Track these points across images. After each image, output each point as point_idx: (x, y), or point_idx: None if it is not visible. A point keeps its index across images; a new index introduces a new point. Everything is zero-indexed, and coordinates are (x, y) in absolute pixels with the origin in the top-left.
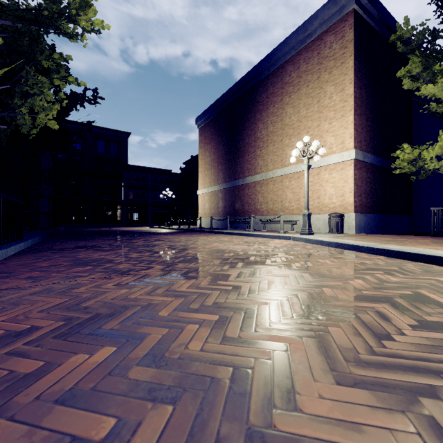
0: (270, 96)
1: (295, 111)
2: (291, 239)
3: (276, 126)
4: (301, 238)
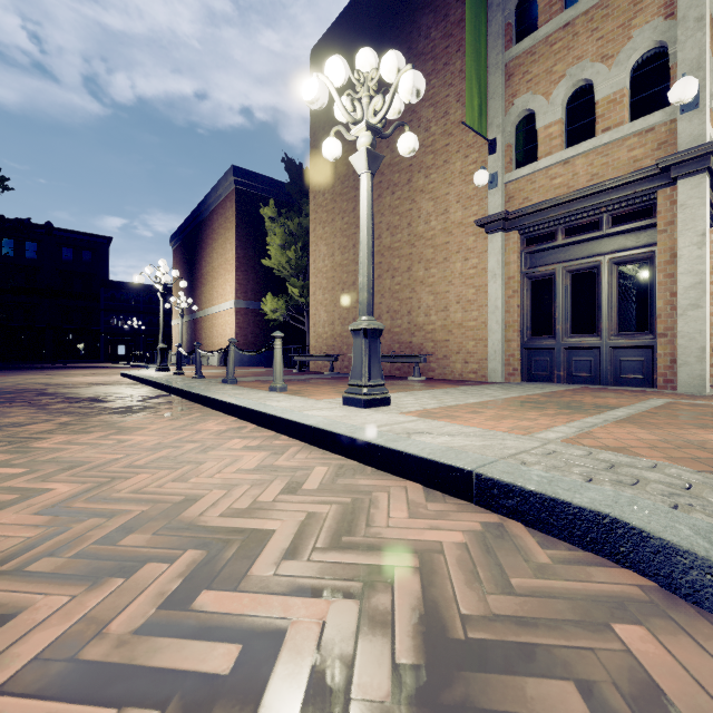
0: (208, 237)
1: (217, 257)
2: None
3: (210, 267)
4: None
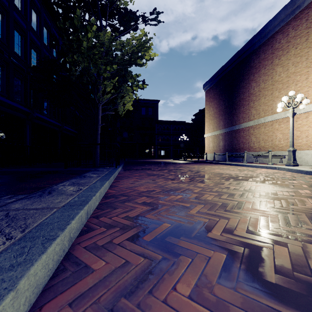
0: (262, 61)
1: (284, 69)
2: (276, 168)
3: (267, 83)
4: (284, 168)
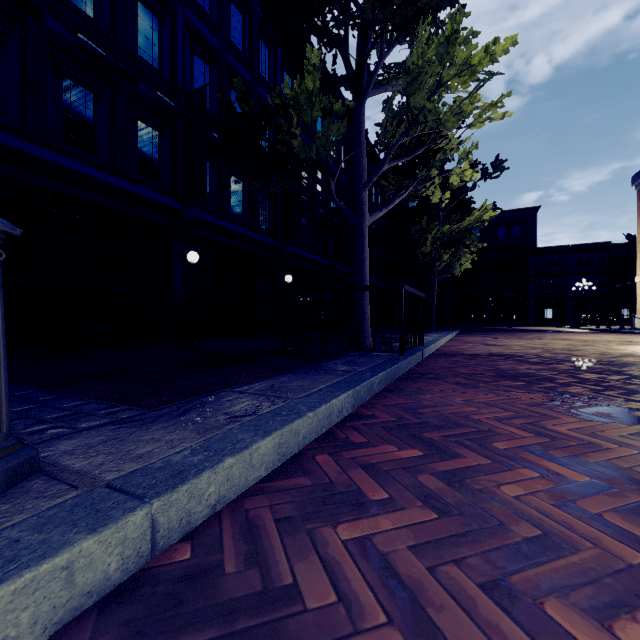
0: None
1: None
2: None
3: None
4: None
